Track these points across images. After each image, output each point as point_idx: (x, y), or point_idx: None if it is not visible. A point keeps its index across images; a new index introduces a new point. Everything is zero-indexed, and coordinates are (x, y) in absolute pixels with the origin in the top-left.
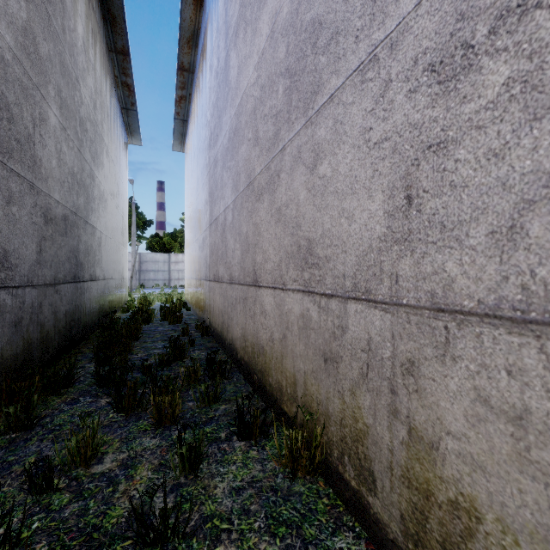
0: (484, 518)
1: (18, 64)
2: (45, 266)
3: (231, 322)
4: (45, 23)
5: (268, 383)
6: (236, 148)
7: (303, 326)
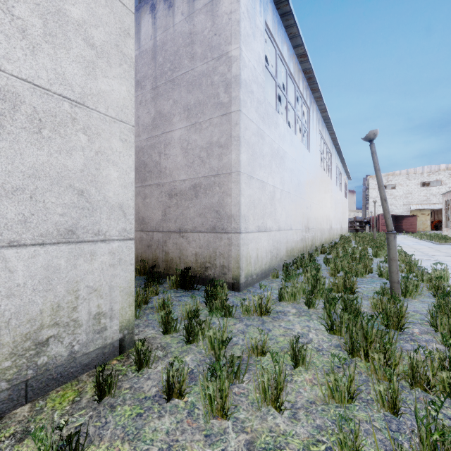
0: (174, 259)
1: None
2: None
3: None
4: None
5: None
6: None
7: (141, 240)
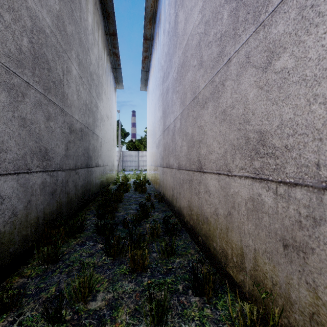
0: None
1: (54, 36)
2: (69, 158)
3: (179, 195)
4: (69, 14)
5: (212, 247)
6: (183, 76)
7: (253, 208)
